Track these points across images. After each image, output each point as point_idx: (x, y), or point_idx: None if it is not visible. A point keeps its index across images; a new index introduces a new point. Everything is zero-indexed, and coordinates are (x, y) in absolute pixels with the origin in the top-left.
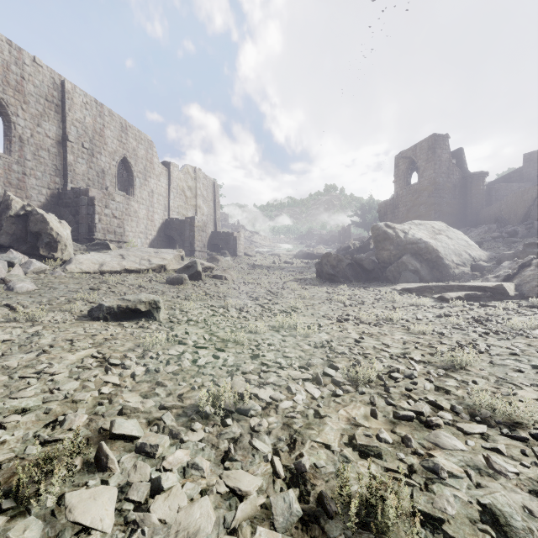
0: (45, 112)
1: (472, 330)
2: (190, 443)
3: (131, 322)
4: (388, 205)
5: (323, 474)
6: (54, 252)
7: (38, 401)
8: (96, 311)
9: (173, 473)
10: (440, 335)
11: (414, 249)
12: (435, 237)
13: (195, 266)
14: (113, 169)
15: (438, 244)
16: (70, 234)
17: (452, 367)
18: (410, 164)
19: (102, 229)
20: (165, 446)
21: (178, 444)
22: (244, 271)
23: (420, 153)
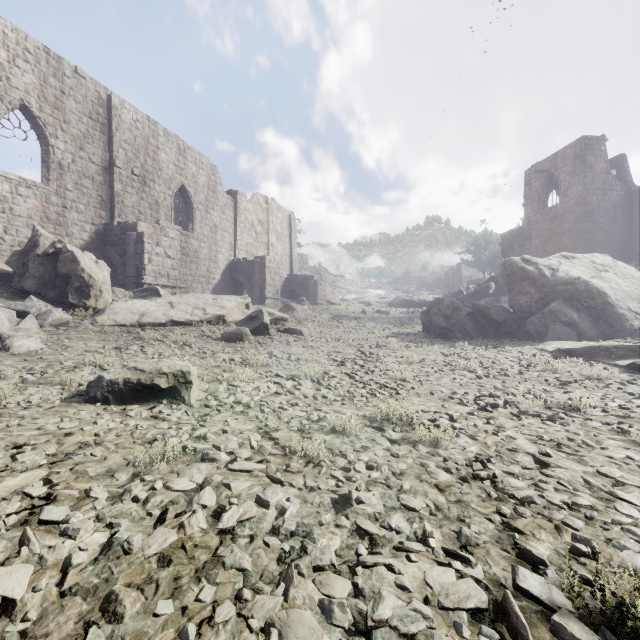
0: (89, 132)
1: None
2: None
3: (145, 405)
4: (515, 236)
5: None
6: (85, 299)
7: None
8: (93, 387)
9: None
10: None
11: (567, 292)
12: (599, 274)
13: (261, 316)
14: (169, 200)
15: (605, 284)
16: (108, 276)
17: None
18: (548, 179)
19: (152, 272)
20: None
21: None
22: (325, 324)
23: (563, 164)
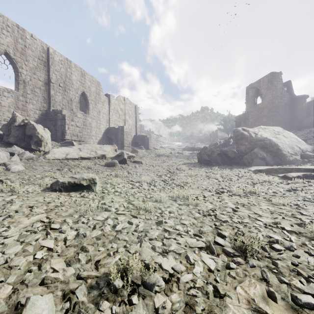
0: (38, 66)
1: None
2: None
3: (77, 192)
4: (242, 117)
5: None
6: (39, 147)
7: None
8: (54, 185)
9: None
10: (297, 207)
11: (261, 144)
12: (275, 136)
13: (123, 155)
14: (77, 98)
15: (278, 141)
16: (49, 136)
17: None
18: (256, 91)
19: (69, 134)
20: None
21: None
22: (153, 158)
23: (263, 84)
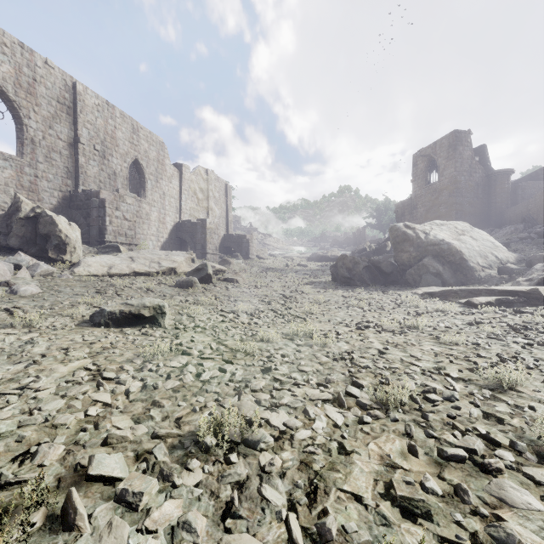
0: (57, 114)
1: (511, 341)
2: (184, 488)
3: (134, 328)
4: (406, 205)
5: (355, 543)
6: (63, 255)
7: (13, 425)
8: (97, 316)
9: (156, 540)
10: (475, 346)
11: (435, 250)
12: (458, 238)
13: (205, 268)
14: (125, 171)
15: (462, 245)
16: (79, 236)
17: (499, 387)
18: (429, 162)
19: (112, 232)
20: (152, 493)
21: (169, 489)
22: (256, 274)
23: (440, 150)
